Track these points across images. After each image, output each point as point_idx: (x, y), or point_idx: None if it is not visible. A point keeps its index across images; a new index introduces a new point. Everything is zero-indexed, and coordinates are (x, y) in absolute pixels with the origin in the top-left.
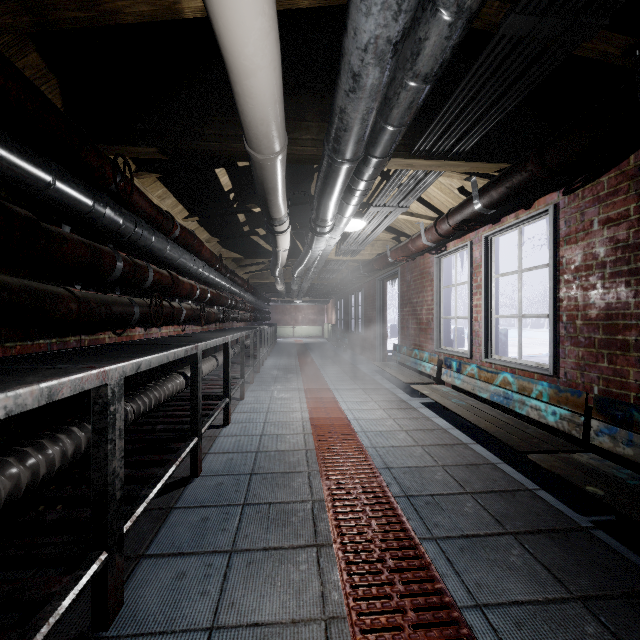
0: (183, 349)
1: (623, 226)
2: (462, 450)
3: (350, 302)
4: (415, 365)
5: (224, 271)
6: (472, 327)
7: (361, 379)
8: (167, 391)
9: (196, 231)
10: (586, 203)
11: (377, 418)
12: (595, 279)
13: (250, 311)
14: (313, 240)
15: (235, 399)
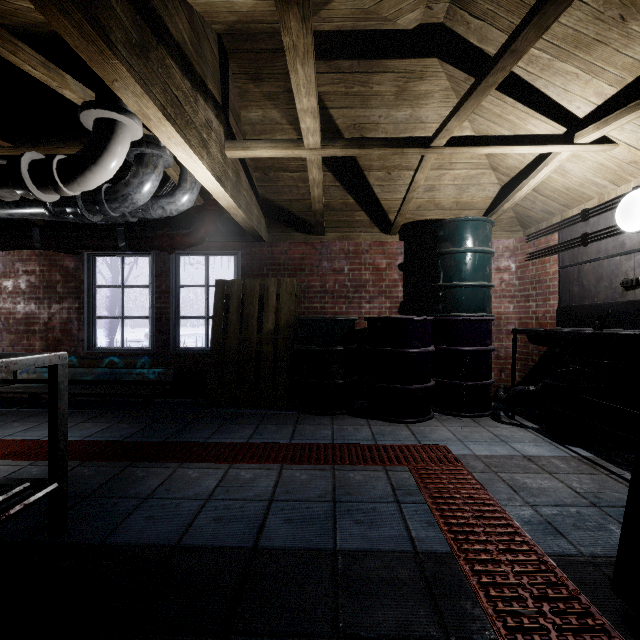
0: None
1: (34, 276)
2: None
3: None
4: None
5: None
6: None
7: None
8: None
9: None
10: (16, 259)
11: None
12: (21, 299)
13: None
14: None
15: None
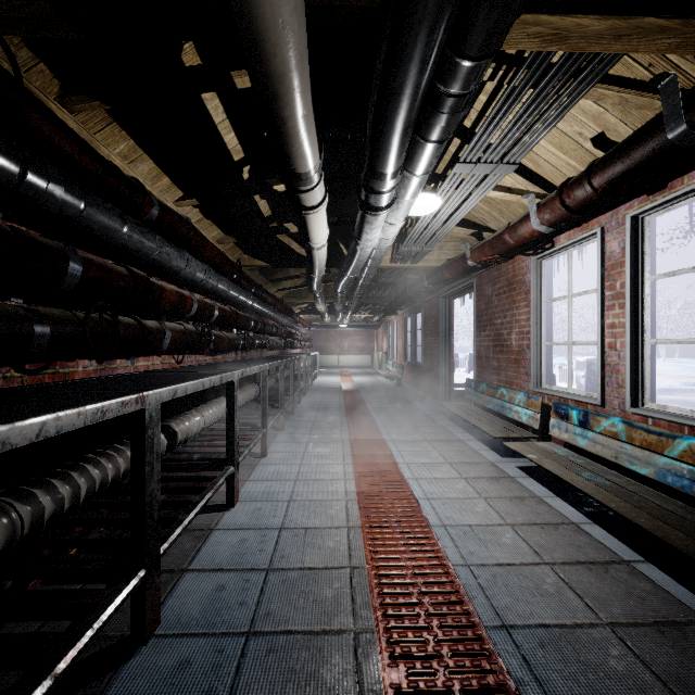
0: (86, 409)
1: None
2: (629, 579)
3: (405, 326)
4: (501, 409)
5: (246, 284)
6: (604, 358)
7: (425, 425)
8: (124, 463)
9: (200, 225)
10: None
11: (459, 497)
12: None
13: (285, 337)
14: (362, 226)
15: (255, 456)
